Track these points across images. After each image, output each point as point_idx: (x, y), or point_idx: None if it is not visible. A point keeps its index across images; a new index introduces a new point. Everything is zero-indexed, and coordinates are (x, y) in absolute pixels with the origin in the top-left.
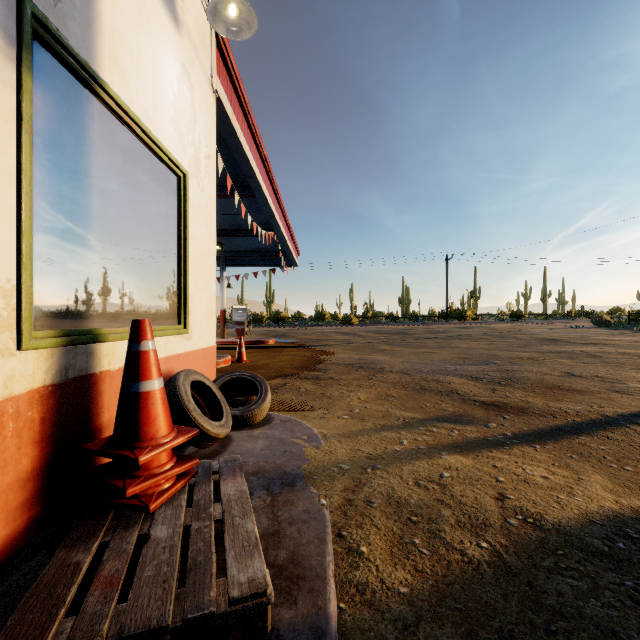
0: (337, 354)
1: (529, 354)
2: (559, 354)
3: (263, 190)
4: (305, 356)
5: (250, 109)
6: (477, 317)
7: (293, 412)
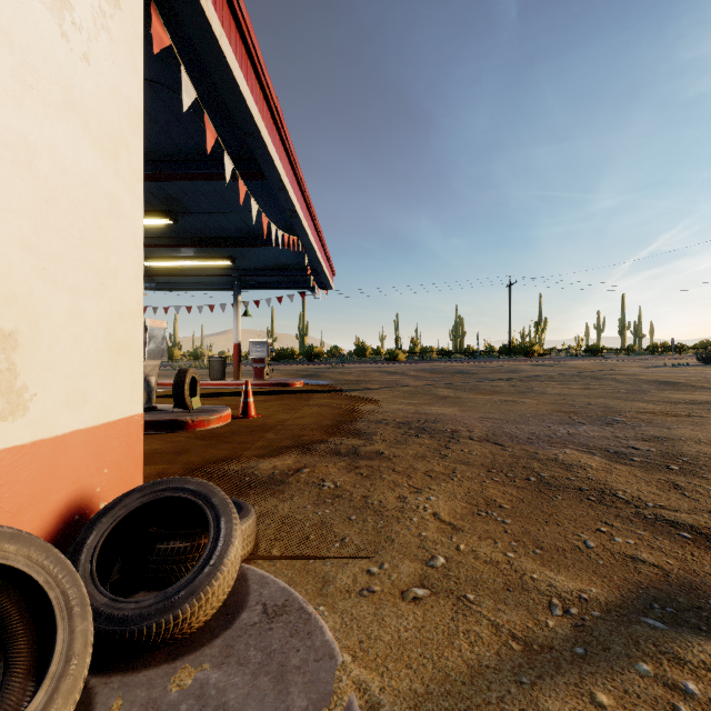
0: (384, 403)
1: (658, 406)
2: (702, 406)
3: (274, 162)
4: (340, 407)
5: (242, 4)
6: (544, 352)
7: (301, 562)
